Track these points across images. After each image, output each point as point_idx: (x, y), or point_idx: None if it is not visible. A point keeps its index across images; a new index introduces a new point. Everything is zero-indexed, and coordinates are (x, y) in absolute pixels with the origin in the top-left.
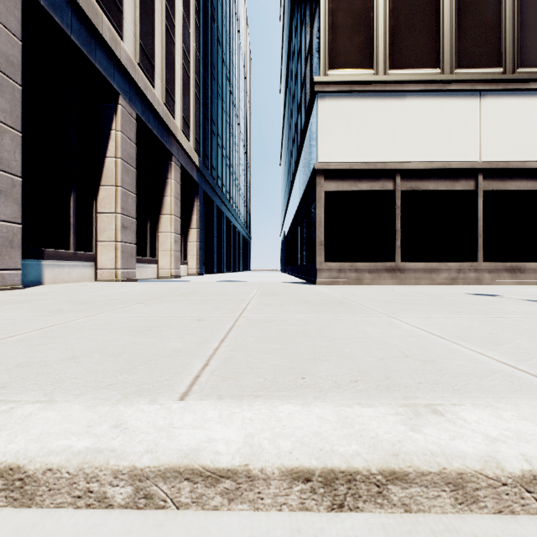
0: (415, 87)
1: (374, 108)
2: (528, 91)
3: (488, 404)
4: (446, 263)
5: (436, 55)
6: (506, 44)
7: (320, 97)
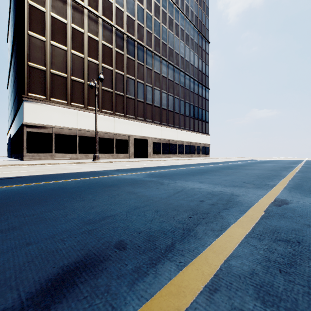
0: (59, 106)
1: (46, 109)
2: (90, 113)
3: (25, 163)
4: (68, 154)
5: (66, 98)
6: (85, 99)
7: (25, 101)
